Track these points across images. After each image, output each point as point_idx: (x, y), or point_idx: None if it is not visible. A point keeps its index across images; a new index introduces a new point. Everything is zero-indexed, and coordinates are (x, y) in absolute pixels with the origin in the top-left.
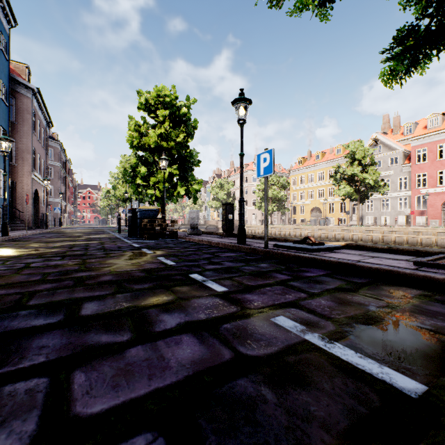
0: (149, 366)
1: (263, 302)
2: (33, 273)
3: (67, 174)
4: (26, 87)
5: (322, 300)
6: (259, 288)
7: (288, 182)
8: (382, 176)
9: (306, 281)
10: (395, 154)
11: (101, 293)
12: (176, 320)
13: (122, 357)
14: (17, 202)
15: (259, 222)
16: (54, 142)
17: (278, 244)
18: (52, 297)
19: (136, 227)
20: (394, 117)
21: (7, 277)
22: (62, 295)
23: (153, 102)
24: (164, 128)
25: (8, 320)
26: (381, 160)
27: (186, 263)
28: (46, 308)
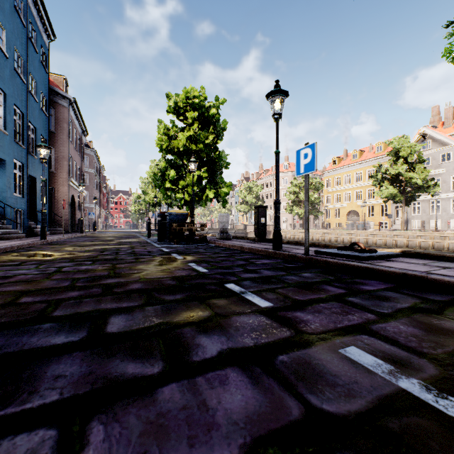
0: (188, 419)
1: (321, 323)
2: (62, 278)
3: (101, 180)
4: (64, 97)
5: (399, 324)
6: (311, 304)
7: (322, 184)
8: (431, 175)
9: (368, 297)
10: (447, 149)
11: (129, 305)
12: (216, 345)
13: (152, 400)
14: (56, 207)
15: (289, 226)
16: (89, 150)
17: (320, 250)
18: (78, 308)
19: (165, 231)
20: (446, 108)
21: (38, 282)
22: (88, 305)
23: (182, 104)
24: (193, 131)
25: (28, 336)
26: (430, 157)
27: (220, 271)
28: (70, 321)
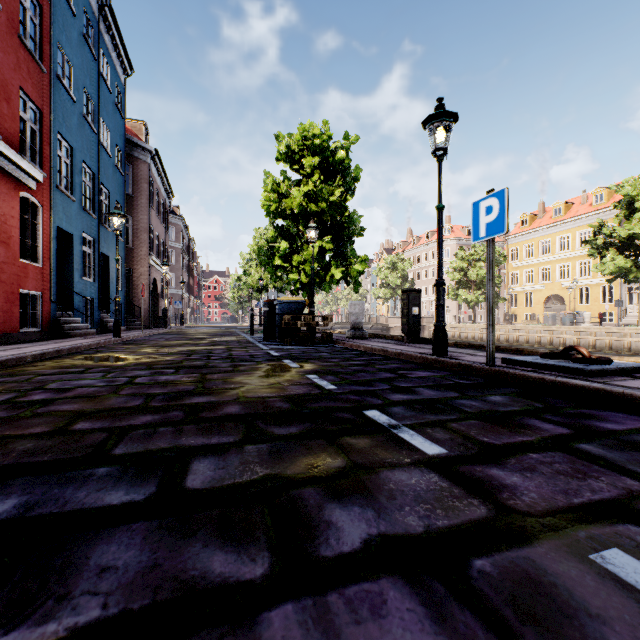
0: None
1: (540, 494)
2: (134, 394)
3: (190, 258)
4: (144, 149)
5: None
6: (513, 453)
7: (504, 255)
8: None
9: (616, 445)
10: None
11: (221, 440)
12: (359, 526)
13: (251, 639)
14: (134, 295)
15: (453, 319)
16: (175, 218)
17: (512, 358)
18: (148, 443)
19: (274, 326)
20: None
21: (102, 398)
22: (163, 438)
23: (297, 148)
24: (312, 184)
25: (74, 487)
26: None
27: (354, 388)
28: (135, 465)
